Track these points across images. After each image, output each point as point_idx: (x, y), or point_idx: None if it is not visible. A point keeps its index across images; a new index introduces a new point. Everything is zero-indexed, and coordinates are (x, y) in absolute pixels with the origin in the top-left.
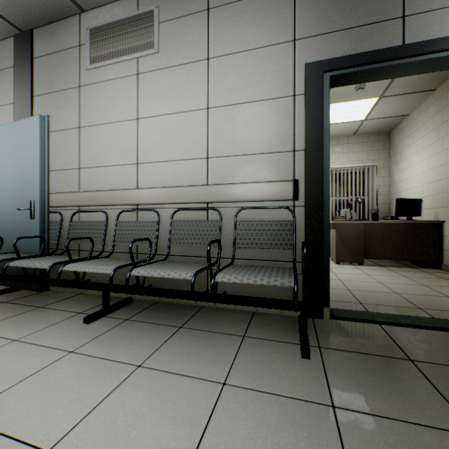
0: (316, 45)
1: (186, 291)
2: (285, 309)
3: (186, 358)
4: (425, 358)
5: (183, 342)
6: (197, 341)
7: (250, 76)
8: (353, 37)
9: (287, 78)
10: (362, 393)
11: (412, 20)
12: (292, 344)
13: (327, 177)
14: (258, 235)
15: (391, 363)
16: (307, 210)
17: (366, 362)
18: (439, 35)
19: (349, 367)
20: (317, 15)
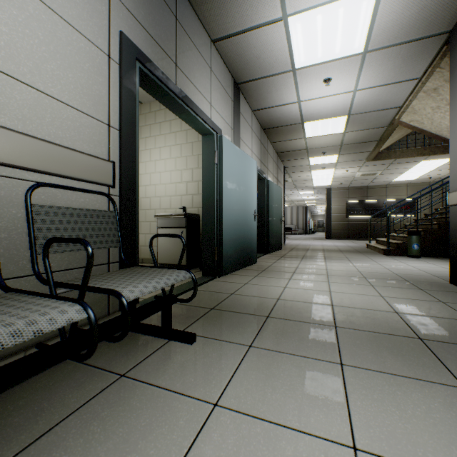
0: (129, 20)
1: None
2: (160, 310)
3: (138, 454)
4: (213, 305)
5: None
6: (90, 437)
7: None
8: (154, 47)
9: (102, 26)
10: (239, 332)
11: (179, 72)
12: (168, 344)
13: (137, 169)
14: (76, 230)
15: (214, 314)
16: (124, 201)
17: (209, 321)
18: (188, 96)
19: (212, 328)
20: None
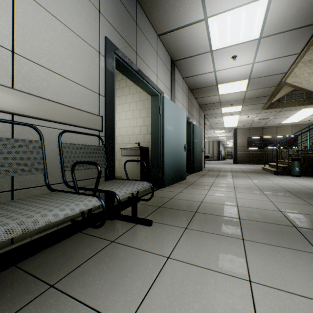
0: (110, 29)
1: (49, 234)
2: (131, 205)
3: (129, 279)
4: (160, 204)
5: (95, 282)
6: (101, 270)
7: (69, 3)
8: (123, 44)
9: (95, 35)
10: (178, 220)
11: (138, 57)
12: (136, 226)
13: (114, 120)
14: (83, 157)
15: (161, 210)
16: (107, 139)
17: (159, 214)
18: (143, 72)
19: (161, 218)
20: (110, 10)
